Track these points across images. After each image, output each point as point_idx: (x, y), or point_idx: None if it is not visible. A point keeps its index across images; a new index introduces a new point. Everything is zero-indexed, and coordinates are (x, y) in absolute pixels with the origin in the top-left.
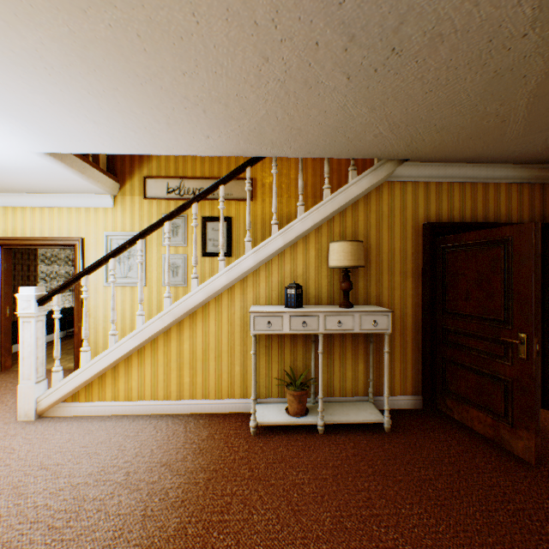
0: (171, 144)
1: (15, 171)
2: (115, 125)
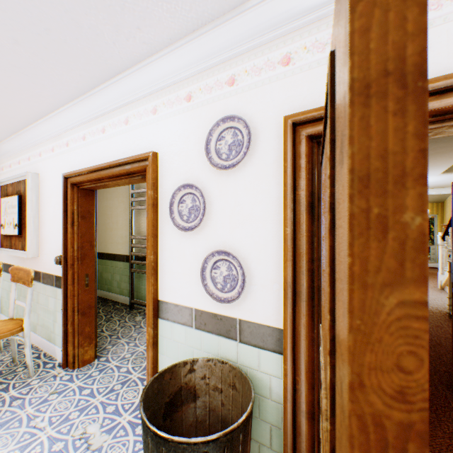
0: (439, 163)
1: None
2: None
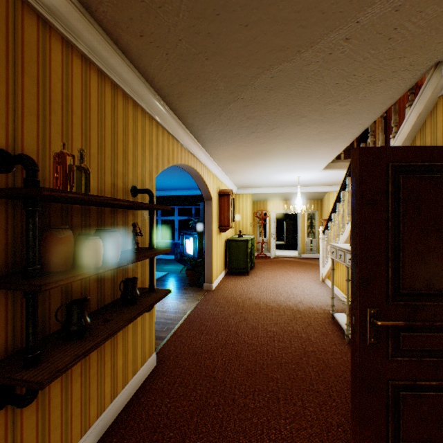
0: (323, 155)
1: (333, 176)
2: (302, 161)
